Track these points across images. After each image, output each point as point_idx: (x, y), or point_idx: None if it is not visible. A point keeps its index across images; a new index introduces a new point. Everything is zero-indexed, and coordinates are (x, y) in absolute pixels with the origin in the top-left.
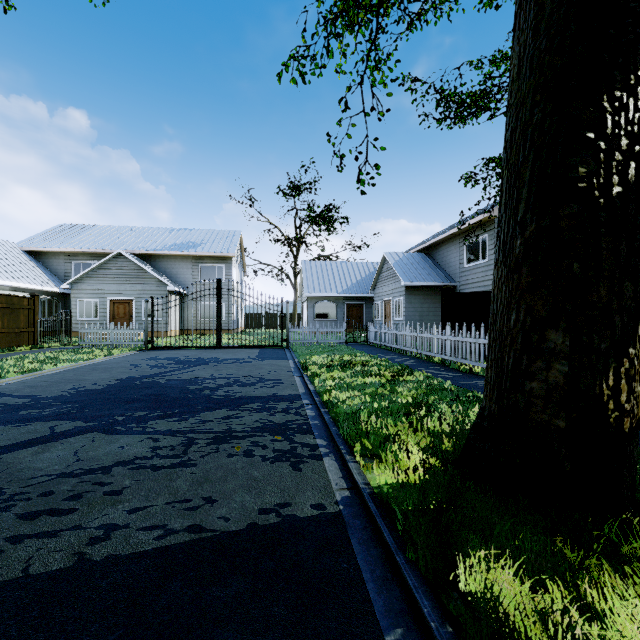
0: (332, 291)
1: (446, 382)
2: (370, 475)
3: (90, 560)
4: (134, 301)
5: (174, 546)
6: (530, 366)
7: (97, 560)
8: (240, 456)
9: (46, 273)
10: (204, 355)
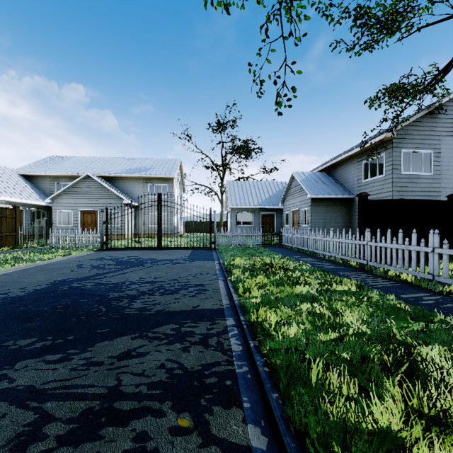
0: (250, 204)
1: (388, 296)
2: None
3: None
4: (98, 212)
5: None
6: None
7: None
8: None
9: (36, 191)
10: (144, 256)
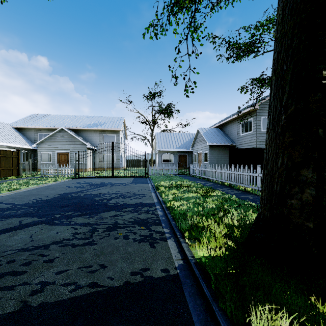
0: (171, 148)
1: (233, 196)
2: (194, 251)
3: (30, 306)
4: (69, 153)
5: (80, 297)
6: (290, 190)
7: (34, 306)
8: (121, 238)
9: (25, 139)
10: (105, 181)
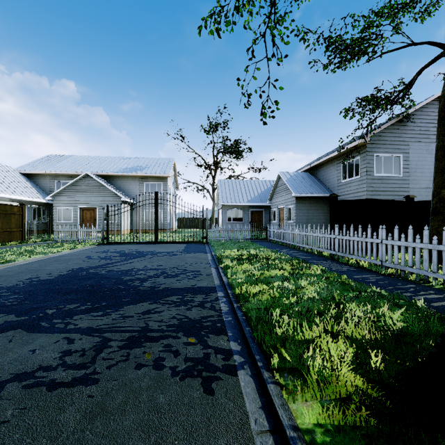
0: (240, 201)
1: (342, 276)
2: (294, 405)
3: None
4: (97, 209)
5: None
6: None
7: None
8: (149, 367)
9: (36, 189)
10: (144, 249)
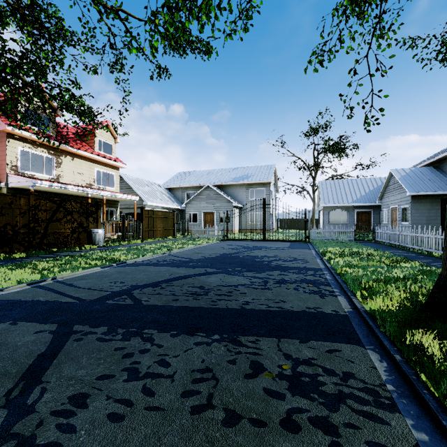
0: (343, 202)
1: (438, 269)
2: (365, 306)
3: (245, 308)
4: (215, 213)
5: (273, 310)
6: None
7: (248, 309)
8: (292, 289)
9: (174, 199)
10: (257, 244)
